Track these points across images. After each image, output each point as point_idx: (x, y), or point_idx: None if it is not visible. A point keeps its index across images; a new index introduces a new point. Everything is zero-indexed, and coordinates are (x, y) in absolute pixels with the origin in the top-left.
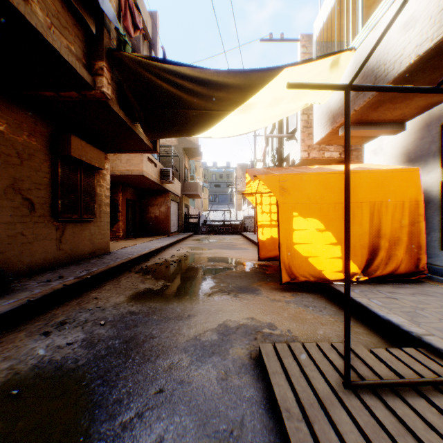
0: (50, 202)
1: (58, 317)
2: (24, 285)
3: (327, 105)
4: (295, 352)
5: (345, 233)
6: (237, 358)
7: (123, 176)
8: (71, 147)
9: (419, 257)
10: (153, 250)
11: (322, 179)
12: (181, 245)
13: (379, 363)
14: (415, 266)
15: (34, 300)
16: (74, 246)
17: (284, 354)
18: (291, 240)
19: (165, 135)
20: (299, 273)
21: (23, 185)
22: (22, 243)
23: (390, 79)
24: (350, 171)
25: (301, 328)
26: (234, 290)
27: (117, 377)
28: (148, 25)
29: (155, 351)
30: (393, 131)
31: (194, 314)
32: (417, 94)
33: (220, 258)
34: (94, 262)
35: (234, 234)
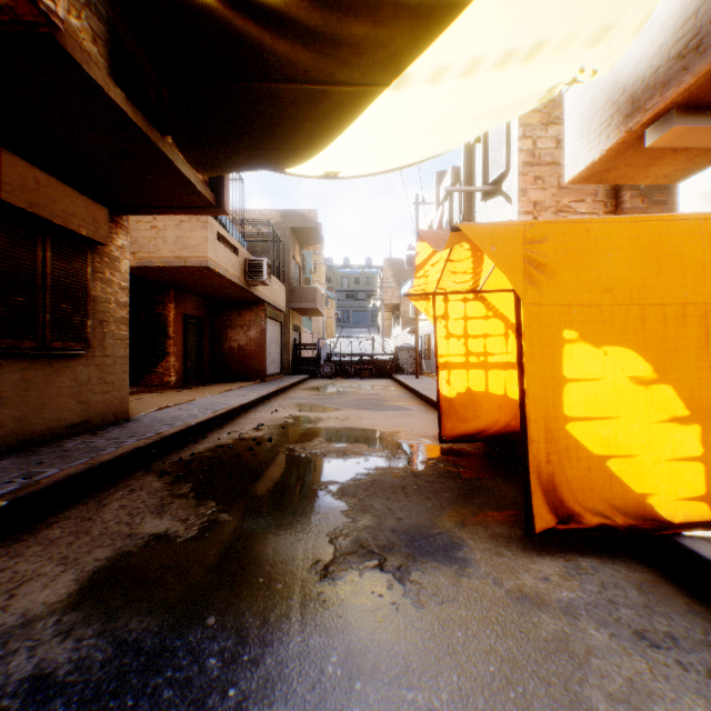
0: None
1: None
2: None
3: (608, 81)
4: None
5: None
6: None
7: (171, 269)
8: (3, 178)
9: None
10: (221, 414)
11: (645, 236)
12: (283, 400)
13: None
14: None
15: None
16: (28, 410)
17: None
18: (557, 409)
19: (229, 159)
20: (581, 502)
21: None
22: None
23: None
24: None
25: None
26: (396, 545)
27: None
28: None
29: None
30: None
31: (263, 697)
32: None
33: (355, 432)
34: (71, 448)
35: (381, 379)
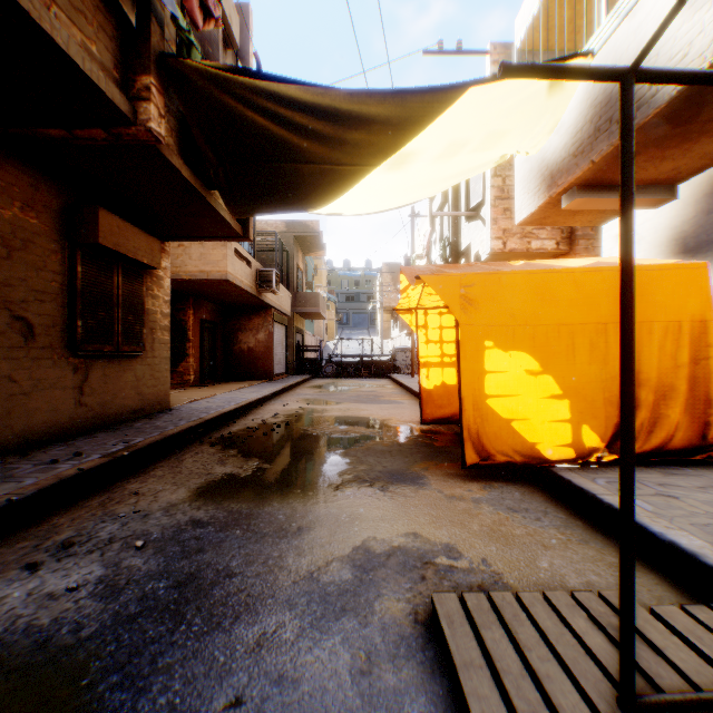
0: (62, 324)
1: (61, 531)
2: (9, 470)
3: (539, 157)
4: (505, 614)
5: (623, 383)
6: (389, 623)
7: (194, 281)
8: (100, 228)
9: (708, 421)
10: (243, 406)
11: (536, 283)
12: (291, 396)
13: (676, 642)
14: (701, 437)
15: (21, 499)
16: (106, 398)
17: (484, 619)
18: (481, 390)
19: (261, 209)
20: (495, 448)
21: (12, 294)
22: (11, 396)
23: (661, 101)
24: (586, 268)
25: (507, 555)
26: (381, 478)
27: (152, 667)
28: (233, 22)
29: (232, 605)
30: (656, 199)
31: (310, 526)
32: (707, 131)
33: (355, 419)
34: (140, 427)
35: (379, 378)
